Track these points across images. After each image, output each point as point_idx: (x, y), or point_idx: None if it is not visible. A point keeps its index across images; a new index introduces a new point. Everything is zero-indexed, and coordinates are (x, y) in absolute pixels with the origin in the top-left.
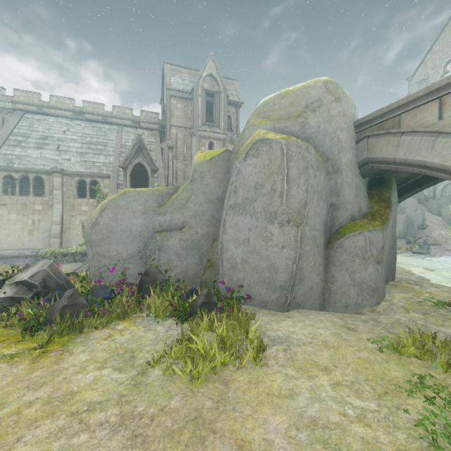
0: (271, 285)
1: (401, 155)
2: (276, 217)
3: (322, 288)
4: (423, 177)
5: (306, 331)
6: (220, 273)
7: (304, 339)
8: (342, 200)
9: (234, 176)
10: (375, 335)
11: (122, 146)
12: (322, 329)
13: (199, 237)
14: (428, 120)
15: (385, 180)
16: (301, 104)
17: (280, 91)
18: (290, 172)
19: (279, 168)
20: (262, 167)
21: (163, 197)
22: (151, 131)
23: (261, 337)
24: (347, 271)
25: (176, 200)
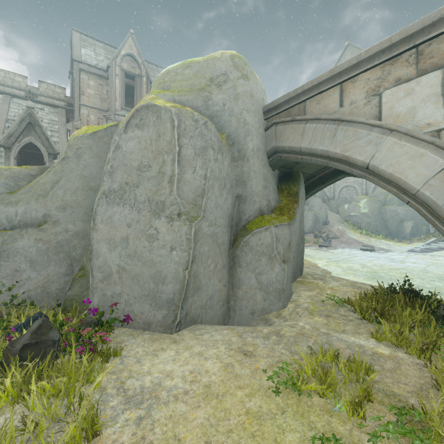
0: (156, 300)
1: (306, 144)
2: (164, 208)
3: (226, 295)
4: (326, 174)
5: (188, 368)
6: (90, 286)
7: (180, 386)
8: (249, 191)
9: (111, 152)
10: (274, 359)
11: (8, 121)
12: (211, 360)
13: (70, 236)
14: (330, 107)
15: (294, 174)
16: (205, 77)
17: (185, 61)
18: (183, 151)
19: (169, 144)
20: (149, 142)
21: (17, 180)
22: (54, 108)
23: (96, 409)
24: (254, 273)
25: (36, 184)
